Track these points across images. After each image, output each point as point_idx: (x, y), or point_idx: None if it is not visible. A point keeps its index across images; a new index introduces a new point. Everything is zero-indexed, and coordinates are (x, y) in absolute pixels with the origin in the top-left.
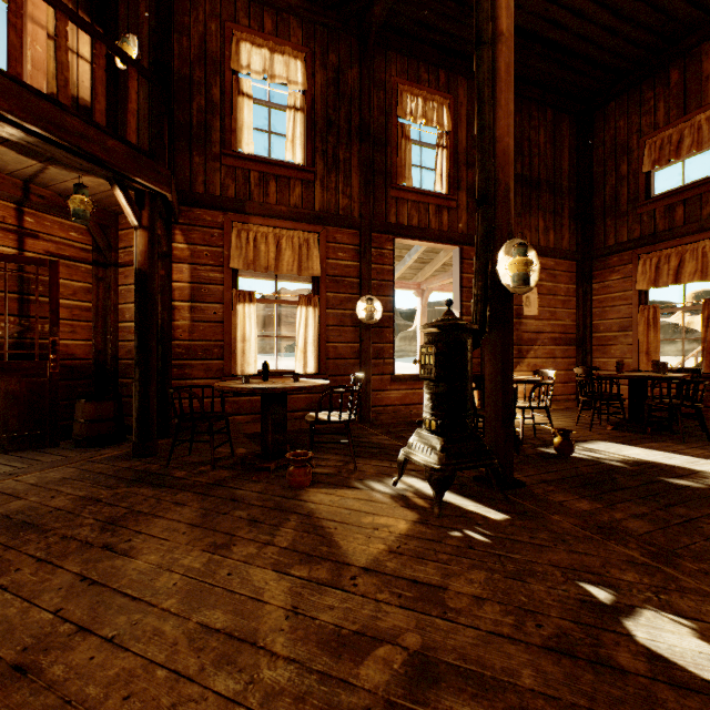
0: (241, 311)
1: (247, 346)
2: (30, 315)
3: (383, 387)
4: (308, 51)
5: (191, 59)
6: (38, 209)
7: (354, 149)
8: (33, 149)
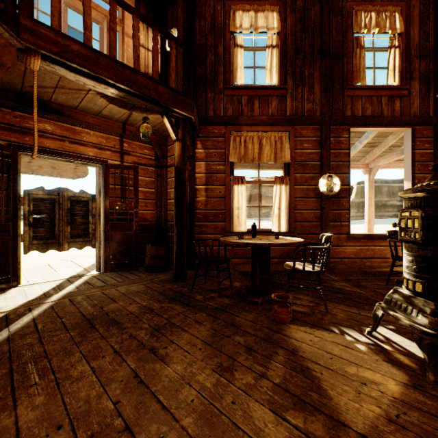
0: (236, 189)
1: (240, 213)
2: (126, 197)
3: (340, 244)
4: (281, 3)
5: (206, 32)
6: (129, 138)
7: (316, 65)
8: (123, 100)
